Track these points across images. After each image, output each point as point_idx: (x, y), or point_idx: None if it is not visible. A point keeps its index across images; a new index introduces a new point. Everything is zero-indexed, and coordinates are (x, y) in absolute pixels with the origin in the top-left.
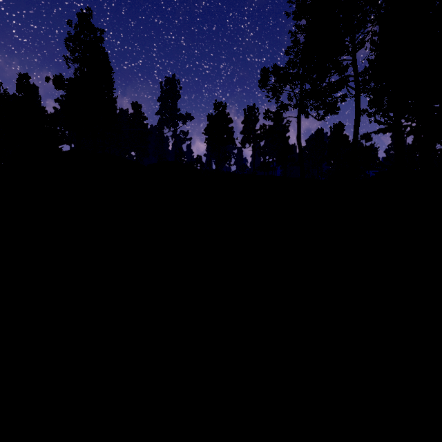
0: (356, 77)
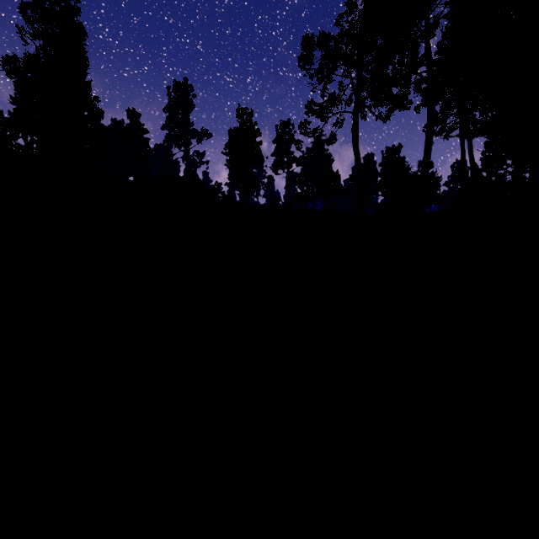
0: (430, 66)
